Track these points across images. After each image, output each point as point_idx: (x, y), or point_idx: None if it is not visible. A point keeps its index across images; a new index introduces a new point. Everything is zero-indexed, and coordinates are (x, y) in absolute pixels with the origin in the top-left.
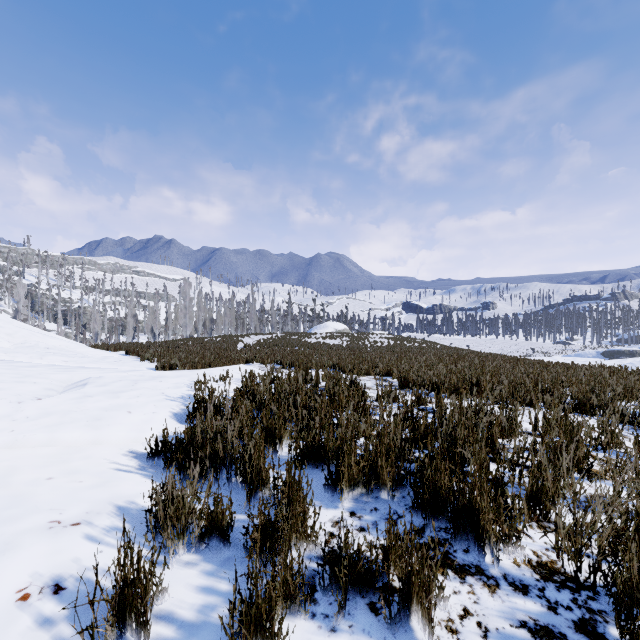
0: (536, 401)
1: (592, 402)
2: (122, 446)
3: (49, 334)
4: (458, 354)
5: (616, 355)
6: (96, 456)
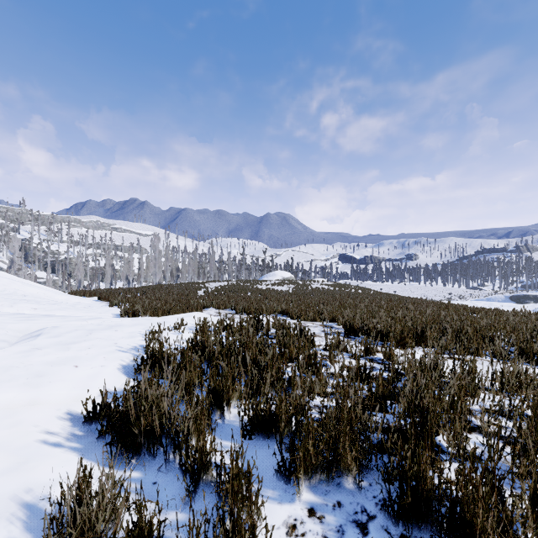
0: (481, 350)
1: (536, 351)
2: (61, 406)
3: (29, 282)
4: (391, 299)
5: (522, 299)
6: (27, 421)
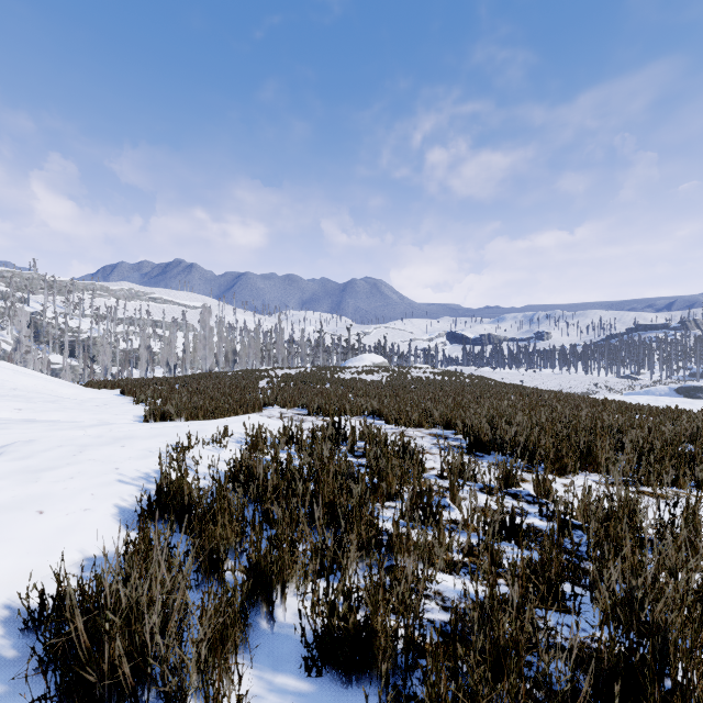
0: (682, 479)
1: None
2: None
3: (25, 370)
4: (521, 394)
5: (692, 392)
6: None
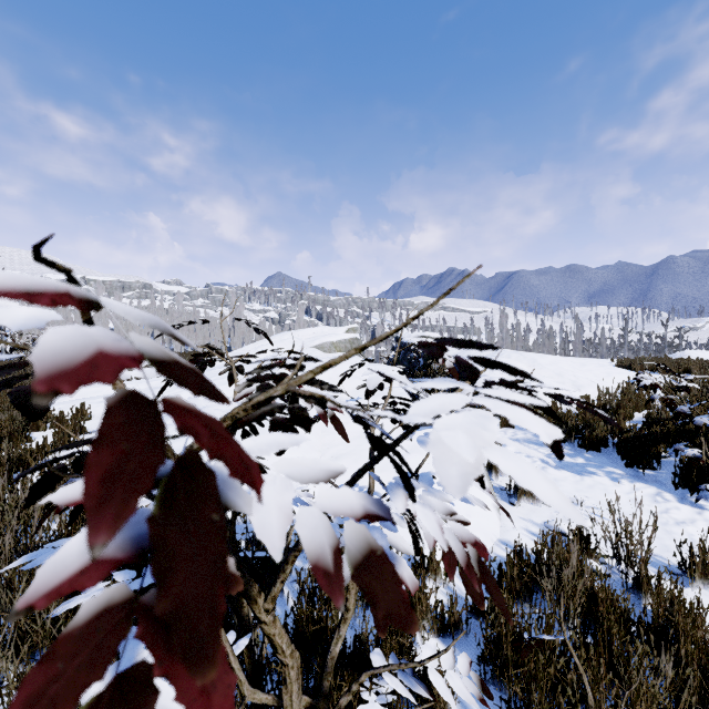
0: None
1: None
2: None
3: None
4: None
5: None
6: None
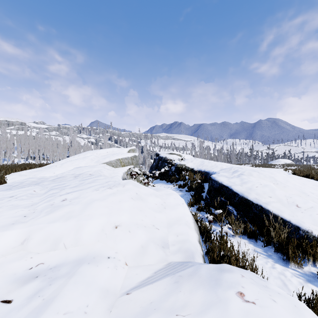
0: None
1: None
2: None
3: None
4: None
5: None
6: None
